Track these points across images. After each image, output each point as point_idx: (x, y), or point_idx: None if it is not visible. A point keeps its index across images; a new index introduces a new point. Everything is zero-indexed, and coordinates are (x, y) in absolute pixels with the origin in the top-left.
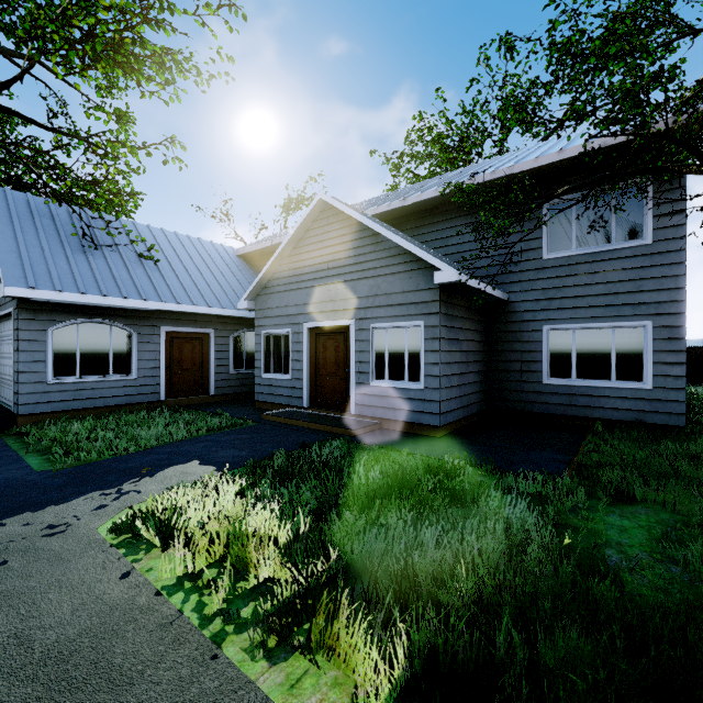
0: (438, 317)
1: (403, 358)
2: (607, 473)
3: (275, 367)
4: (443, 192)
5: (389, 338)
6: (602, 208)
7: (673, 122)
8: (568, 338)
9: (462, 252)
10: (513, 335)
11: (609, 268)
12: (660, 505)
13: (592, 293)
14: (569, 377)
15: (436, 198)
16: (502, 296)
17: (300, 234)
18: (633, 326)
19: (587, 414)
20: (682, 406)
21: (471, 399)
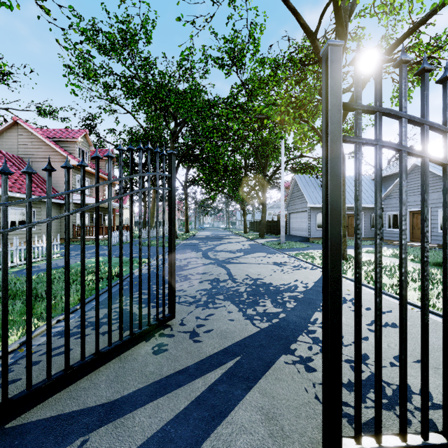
0: None
1: None
2: None
3: (393, 226)
4: None
5: None
6: None
7: None
8: None
9: None
10: None
11: None
12: None
13: None
14: None
15: None
16: None
17: None
18: None
19: None
20: None
21: None
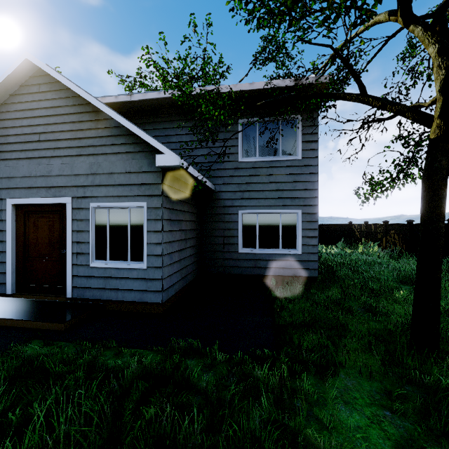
0: (161, 199)
1: (126, 238)
2: (307, 339)
3: None
4: (165, 96)
5: (111, 218)
6: (274, 131)
7: (316, 80)
8: (254, 220)
9: (181, 149)
10: (218, 217)
11: (278, 172)
12: (358, 372)
13: (269, 189)
14: (255, 247)
15: (159, 100)
16: (211, 186)
17: (2, 97)
18: (291, 213)
19: (265, 273)
20: (316, 264)
21: (189, 269)
